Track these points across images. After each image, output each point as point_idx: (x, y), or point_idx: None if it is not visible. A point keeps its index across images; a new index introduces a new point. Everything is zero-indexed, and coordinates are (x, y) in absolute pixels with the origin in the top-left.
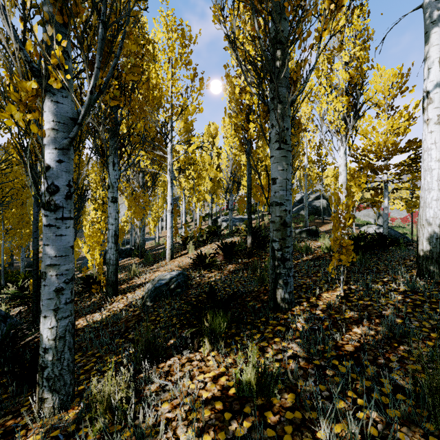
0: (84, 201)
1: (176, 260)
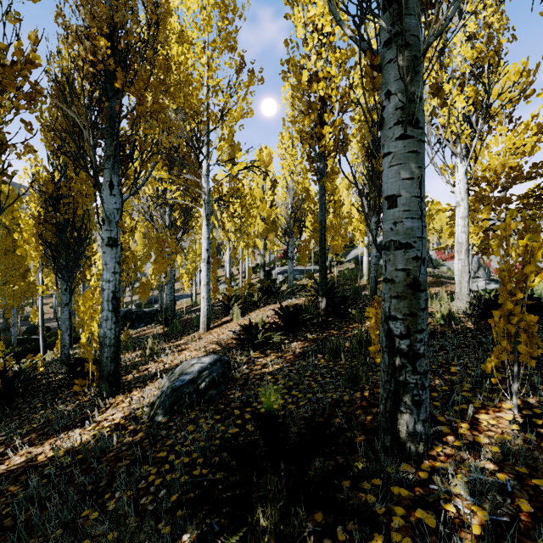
0: (82, 245)
1: (214, 332)
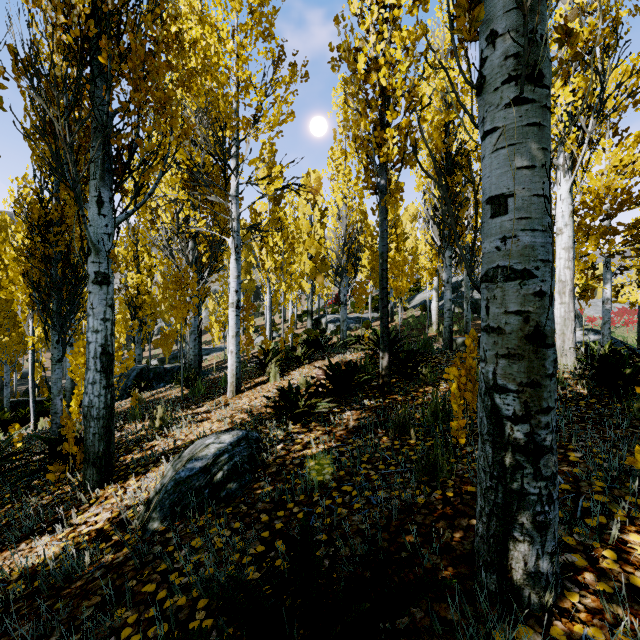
0: (78, 286)
1: (245, 396)
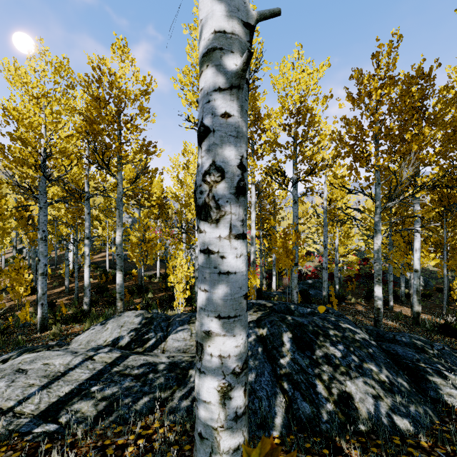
0: None
1: None
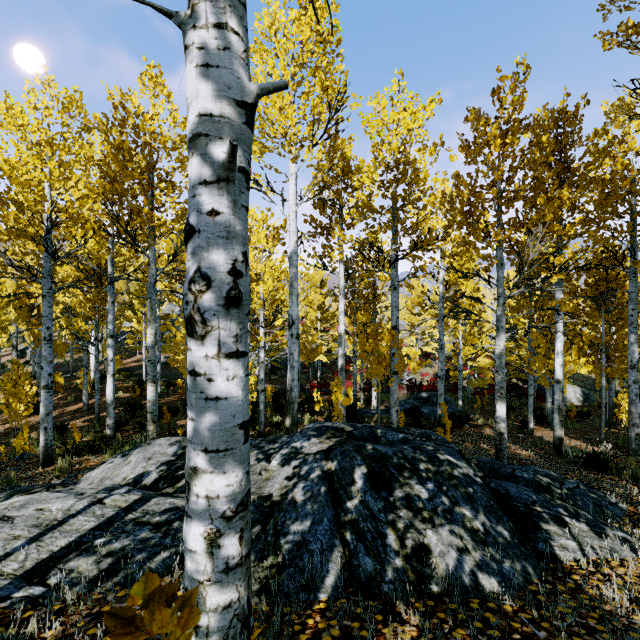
0: None
1: None
